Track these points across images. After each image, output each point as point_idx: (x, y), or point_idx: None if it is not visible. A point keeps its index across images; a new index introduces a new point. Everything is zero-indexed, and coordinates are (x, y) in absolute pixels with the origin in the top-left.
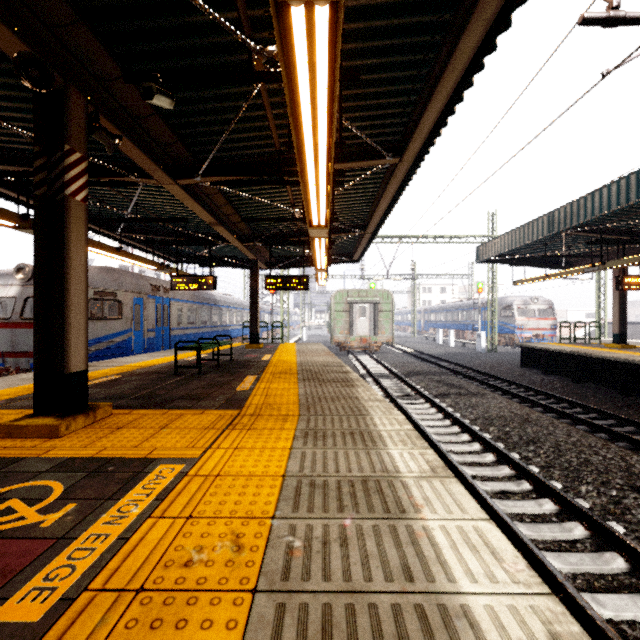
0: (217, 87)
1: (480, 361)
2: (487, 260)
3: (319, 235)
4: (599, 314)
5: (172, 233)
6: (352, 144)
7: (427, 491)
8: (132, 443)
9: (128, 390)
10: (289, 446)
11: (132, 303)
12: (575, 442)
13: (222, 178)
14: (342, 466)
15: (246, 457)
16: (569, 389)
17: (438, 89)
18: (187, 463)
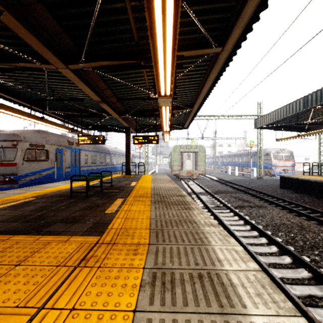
0: None
1: (255, 184)
2: (260, 127)
3: (165, 104)
4: (320, 158)
5: (79, 110)
6: (188, 39)
7: None
8: None
9: (28, 212)
10: (134, 304)
11: (55, 151)
12: None
13: (99, 64)
14: None
15: None
16: (315, 203)
17: None
18: None
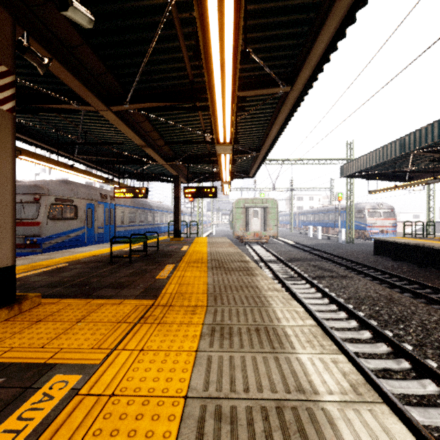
0: (136, 16)
1: (342, 250)
2: (349, 175)
3: (225, 151)
4: (429, 215)
5: (115, 155)
6: (252, 76)
7: (360, 431)
8: (41, 341)
9: (67, 278)
10: (195, 347)
11: (85, 207)
12: (437, 321)
13: (146, 105)
14: (251, 380)
15: (149, 364)
16: (416, 273)
17: (333, 11)
18: (85, 373)
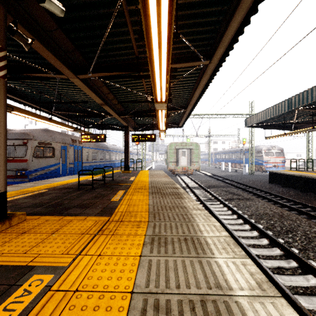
0: (96, 8)
1: (246, 179)
2: (251, 126)
3: (161, 108)
4: (308, 155)
5: (82, 111)
6: (181, 53)
7: None
8: (24, 248)
9: (46, 200)
10: (139, 253)
11: (60, 149)
12: None
13: (104, 74)
14: (181, 279)
15: (105, 266)
16: (299, 196)
17: (241, 4)
18: (56, 273)
